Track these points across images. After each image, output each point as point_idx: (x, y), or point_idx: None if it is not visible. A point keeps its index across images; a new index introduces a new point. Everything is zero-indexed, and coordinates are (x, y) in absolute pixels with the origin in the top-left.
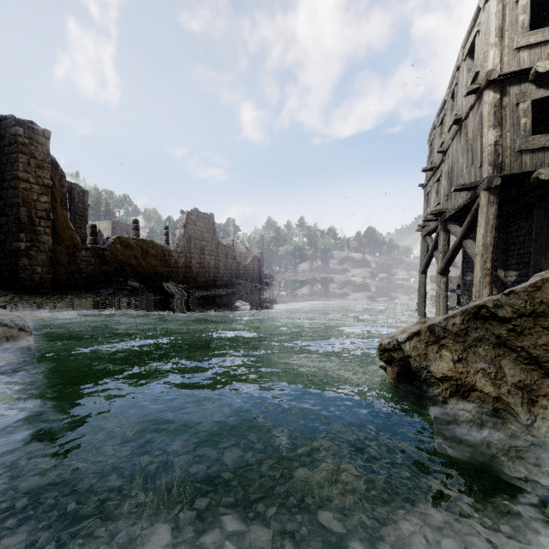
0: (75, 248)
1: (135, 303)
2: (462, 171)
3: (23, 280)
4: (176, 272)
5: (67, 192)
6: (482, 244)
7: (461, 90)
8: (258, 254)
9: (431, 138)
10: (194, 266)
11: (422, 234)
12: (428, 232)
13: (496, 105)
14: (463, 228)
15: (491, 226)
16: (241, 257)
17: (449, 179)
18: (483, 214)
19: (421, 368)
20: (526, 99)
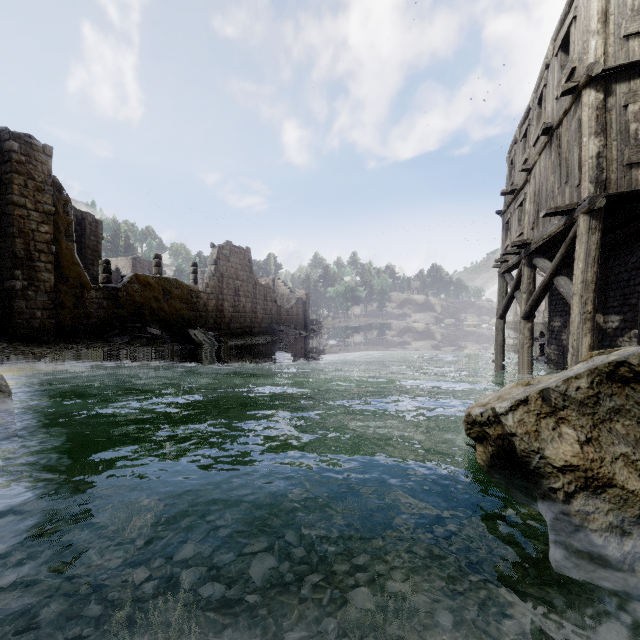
0: (82, 288)
1: (155, 354)
2: (553, 191)
3: (19, 327)
4: (205, 317)
5: (77, 222)
6: (581, 282)
7: (551, 93)
8: (303, 296)
9: (510, 155)
10: (227, 310)
11: (500, 271)
12: (508, 268)
13: (598, 108)
14: (555, 262)
15: (593, 258)
16: (283, 300)
17: (535, 203)
18: (582, 243)
19: (531, 451)
20: (637, 99)
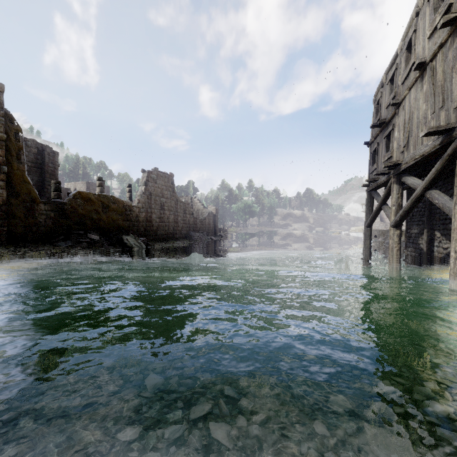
0: (32, 202)
1: (91, 255)
2: (426, 117)
3: None
4: (137, 225)
5: (38, 153)
6: None
7: (421, 35)
8: (213, 210)
9: (376, 98)
10: (154, 220)
11: (368, 189)
12: (375, 186)
13: None
14: (429, 177)
15: None
16: (198, 213)
17: (406, 130)
18: None
19: None
20: None
